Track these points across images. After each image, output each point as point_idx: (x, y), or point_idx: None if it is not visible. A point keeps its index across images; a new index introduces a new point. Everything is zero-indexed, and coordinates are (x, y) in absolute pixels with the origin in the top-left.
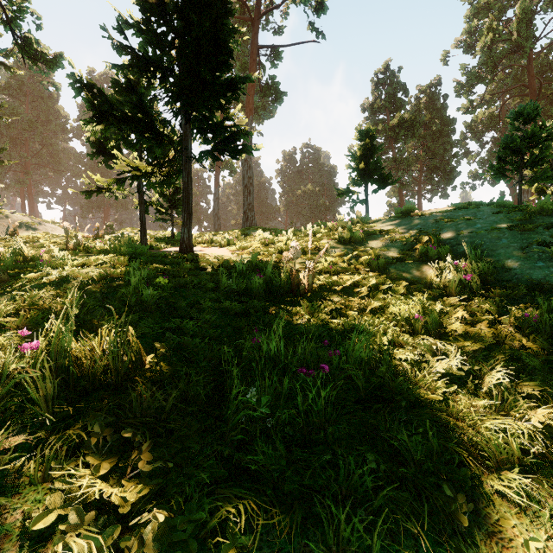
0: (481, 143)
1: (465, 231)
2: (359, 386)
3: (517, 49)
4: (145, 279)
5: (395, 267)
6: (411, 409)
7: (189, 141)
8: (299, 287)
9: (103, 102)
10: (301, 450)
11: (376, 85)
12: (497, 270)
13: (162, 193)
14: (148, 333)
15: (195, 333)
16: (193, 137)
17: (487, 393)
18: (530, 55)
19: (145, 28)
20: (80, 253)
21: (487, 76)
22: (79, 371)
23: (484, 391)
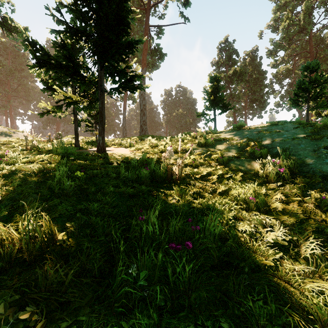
0: (282, 86)
1: (277, 139)
2: (214, 255)
3: (303, 30)
4: (68, 172)
5: (233, 162)
6: (252, 273)
7: (103, 81)
8: (172, 176)
9: (44, 54)
10: (170, 317)
11: (220, 50)
12: (299, 164)
13: (89, 114)
14: (64, 213)
15: (98, 213)
16: (106, 79)
17: (303, 257)
18: (310, 34)
19: (75, 8)
20: (34, 152)
21: (285, 46)
22: (2, 250)
23: (302, 257)
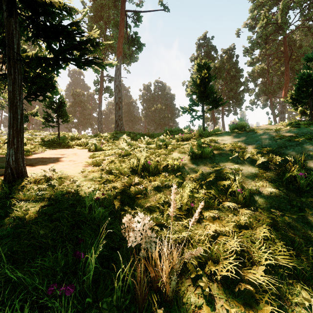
0: (256, 84)
1: None
2: None
3: (279, 29)
4: None
5: (260, 196)
6: None
7: (14, 39)
8: (151, 281)
9: None
10: None
11: (198, 46)
12: None
13: (50, 106)
14: None
15: None
16: (40, 47)
17: None
18: (285, 34)
19: None
20: None
21: (263, 44)
22: None
23: None
